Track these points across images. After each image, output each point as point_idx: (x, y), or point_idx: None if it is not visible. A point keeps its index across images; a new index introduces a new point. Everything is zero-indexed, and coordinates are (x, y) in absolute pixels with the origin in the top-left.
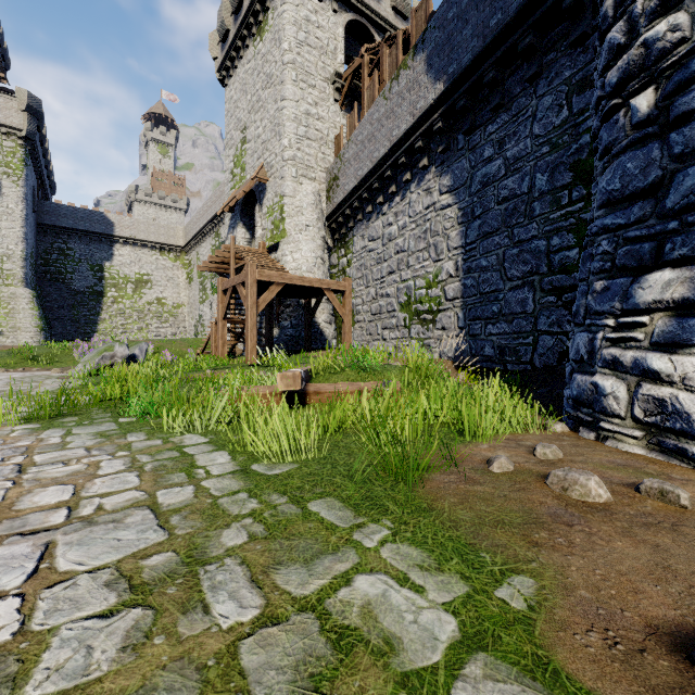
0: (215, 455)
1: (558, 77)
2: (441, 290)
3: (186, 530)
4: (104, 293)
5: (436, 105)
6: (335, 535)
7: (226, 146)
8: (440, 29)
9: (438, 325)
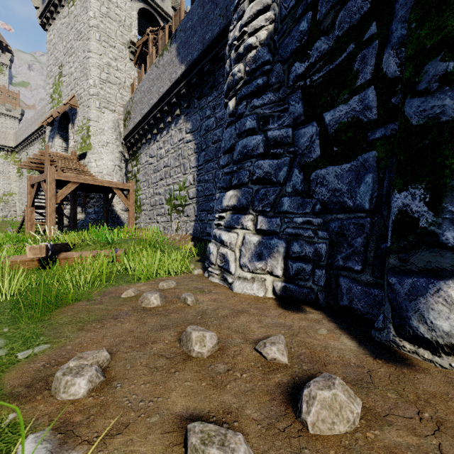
0: None
1: None
2: (186, 192)
3: None
4: None
5: (181, 78)
6: None
7: (47, 75)
8: (183, 32)
9: (185, 213)
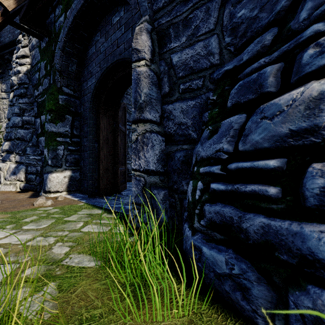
0: None
1: None
2: (2, 135)
3: None
4: None
5: None
6: None
7: None
8: None
9: (0, 151)
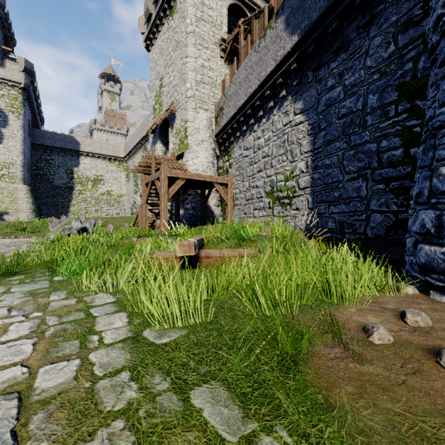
0: (115, 317)
1: (386, 22)
2: (295, 182)
3: (39, 443)
4: (74, 188)
5: (292, 52)
6: None
7: (150, 90)
8: None
9: (293, 206)
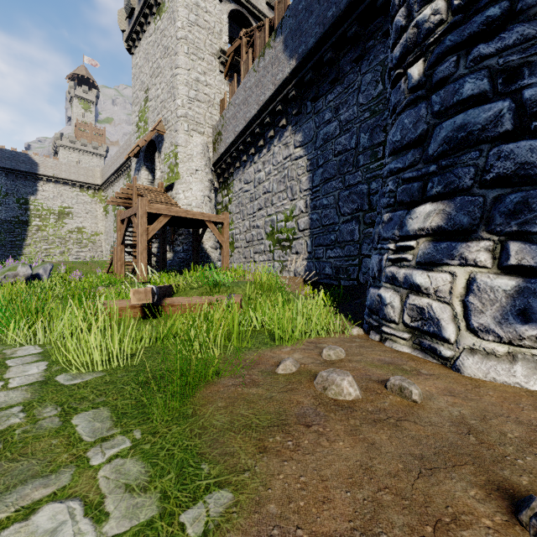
0: (32, 366)
1: (376, 59)
2: (295, 223)
3: None
4: (29, 222)
5: (290, 78)
6: (69, 452)
7: (132, 103)
8: (293, 18)
9: (293, 250)
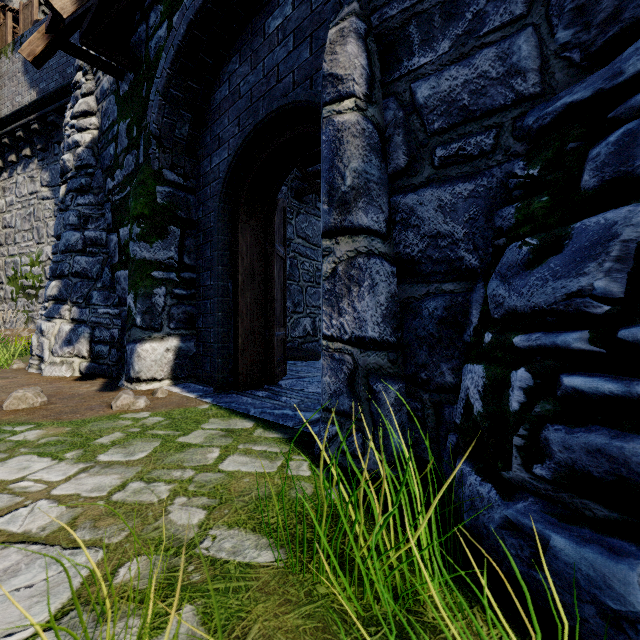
0: None
1: None
2: (42, 269)
3: None
4: None
5: (31, 108)
6: None
7: None
8: None
9: (40, 299)
